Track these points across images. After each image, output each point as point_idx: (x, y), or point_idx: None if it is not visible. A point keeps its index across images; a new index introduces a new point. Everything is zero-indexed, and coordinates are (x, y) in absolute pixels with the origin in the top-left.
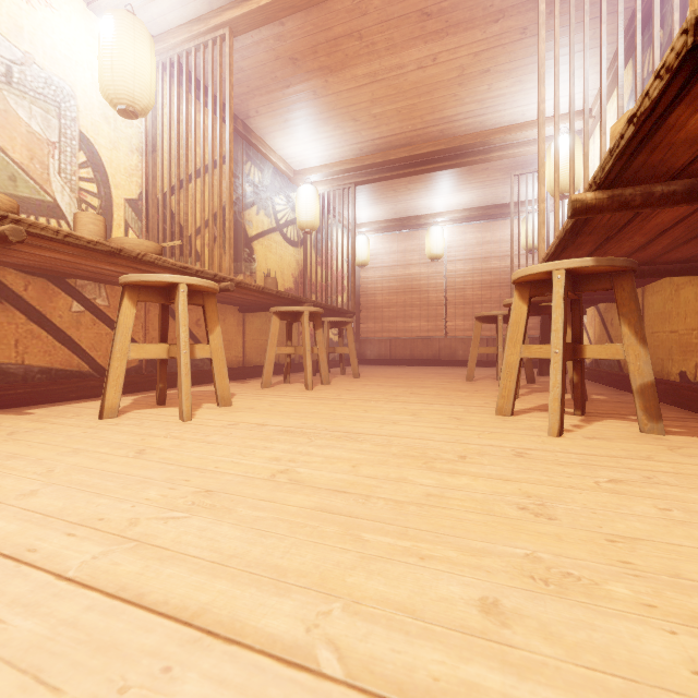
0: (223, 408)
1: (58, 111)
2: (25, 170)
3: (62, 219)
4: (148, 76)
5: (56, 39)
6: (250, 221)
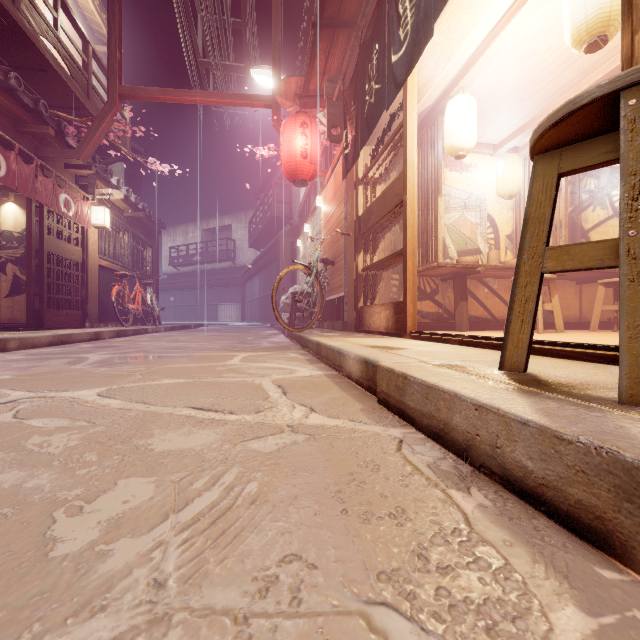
0: (558, 333)
1: (479, 209)
2: (469, 239)
3: (481, 254)
4: (518, 178)
5: (479, 180)
6: (586, 219)
